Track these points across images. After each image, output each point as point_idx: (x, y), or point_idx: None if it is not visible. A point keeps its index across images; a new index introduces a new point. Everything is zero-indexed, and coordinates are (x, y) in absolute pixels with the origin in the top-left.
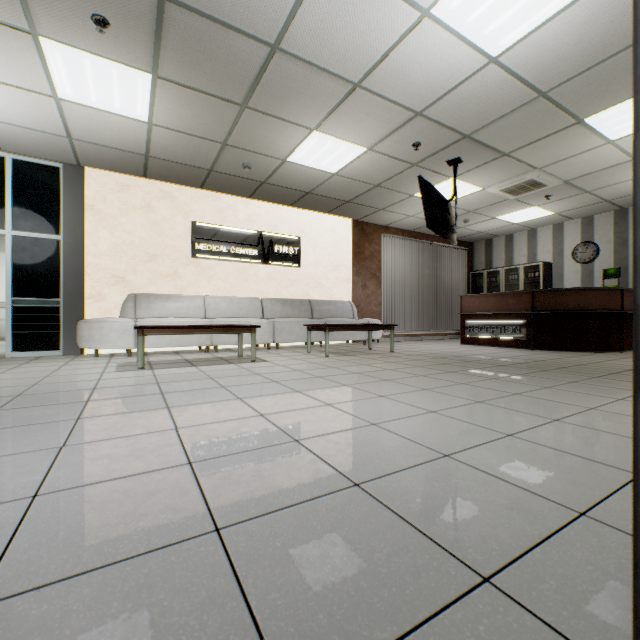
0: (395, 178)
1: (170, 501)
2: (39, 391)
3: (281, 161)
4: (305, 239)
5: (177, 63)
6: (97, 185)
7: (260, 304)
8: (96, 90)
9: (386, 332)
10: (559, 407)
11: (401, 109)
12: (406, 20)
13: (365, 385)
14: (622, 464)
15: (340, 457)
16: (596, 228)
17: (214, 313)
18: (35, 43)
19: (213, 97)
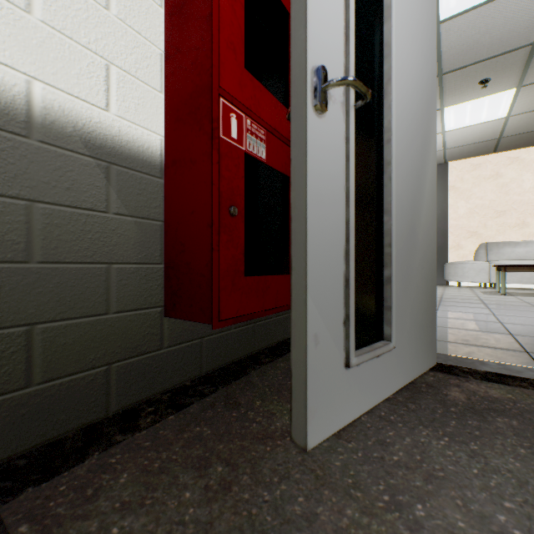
0: None
1: None
2: (448, 297)
3: None
4: None
5: None
6: (456, 171)
7: None
8: (469, 117)
9: None
10: None
11: None
12: None
13: None
14: None
15: None
16: None
17: None
18: (439, 113)
19: None
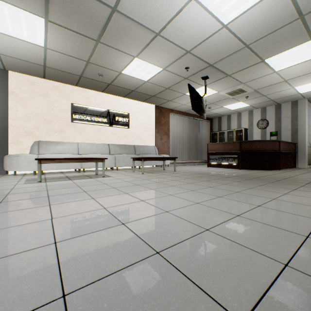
0: (176, 85)
1: (35, 273)
2: None
3: (119, 73)
4: (131, 114)
5: (59, 13)
6: (16, 81)
7: (108, 147)
8: (12, 25)
9: (172, 161)
10: (259, 198)
11: (180, 49)
12: (183, 0)
13: (162, 189)
14: (297, 230)
15: (148, 234)
16: (267, 113)
17: (83, 151)
18: None
19: (81, 35)
